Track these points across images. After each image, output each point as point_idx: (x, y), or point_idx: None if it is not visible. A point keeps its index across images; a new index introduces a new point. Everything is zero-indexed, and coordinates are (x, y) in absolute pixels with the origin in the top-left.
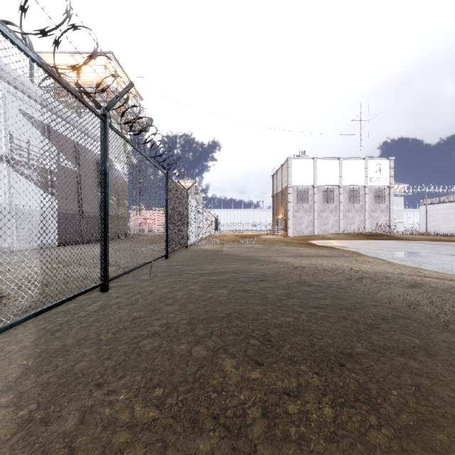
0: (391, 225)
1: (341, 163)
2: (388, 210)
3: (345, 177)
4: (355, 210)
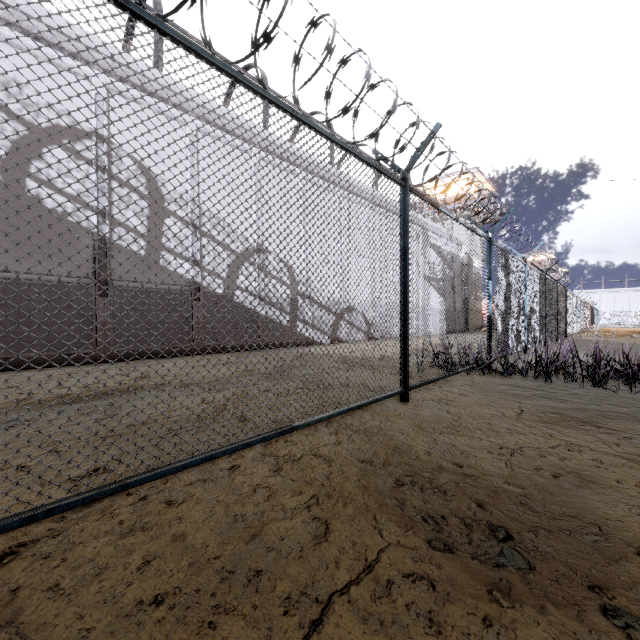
0: None
1: None
2: None
3: None
4: None
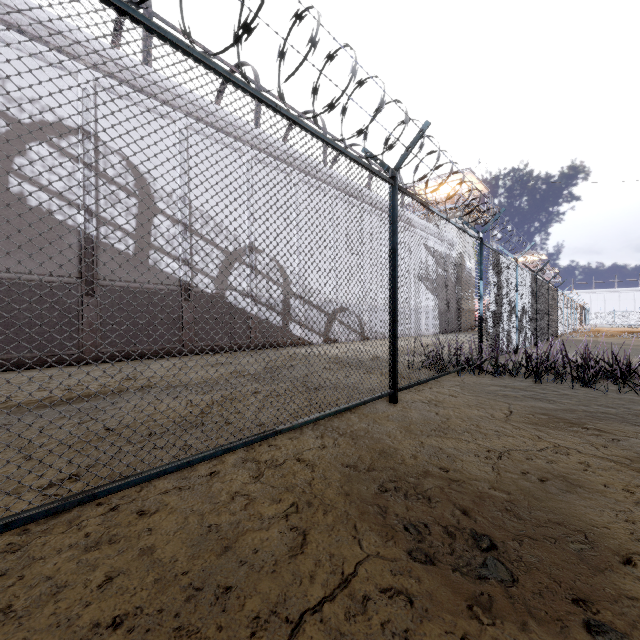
0: None
1: None
2: None
3: None
4: None
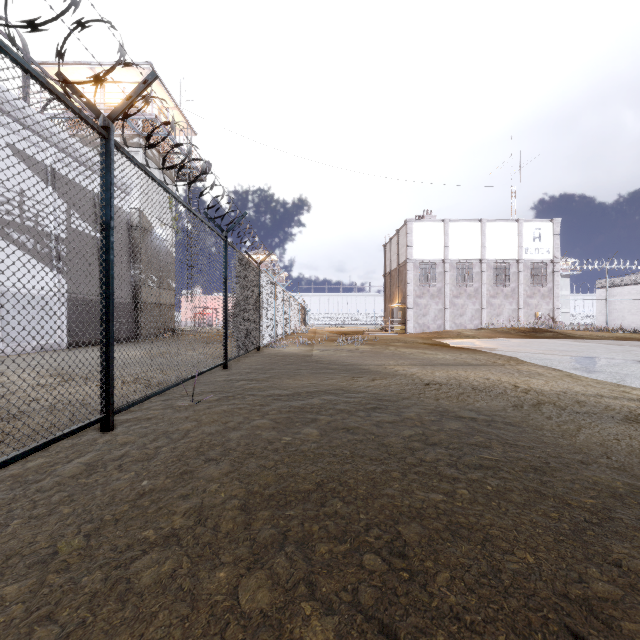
0: (556, 317)
1: (484, 227)
2: (551, 296)
3: (490, 247)
4: (504, 294)
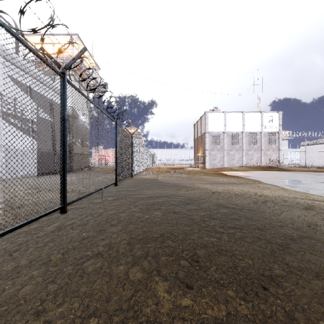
0: (280, 160)
1: (244, 115)
2: (278, 149)
3: (247, 125)
4: (254, 149)
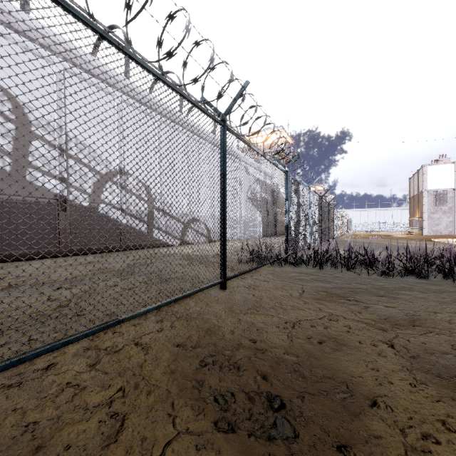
0: None
1: None
2: None
3: None
4: None
